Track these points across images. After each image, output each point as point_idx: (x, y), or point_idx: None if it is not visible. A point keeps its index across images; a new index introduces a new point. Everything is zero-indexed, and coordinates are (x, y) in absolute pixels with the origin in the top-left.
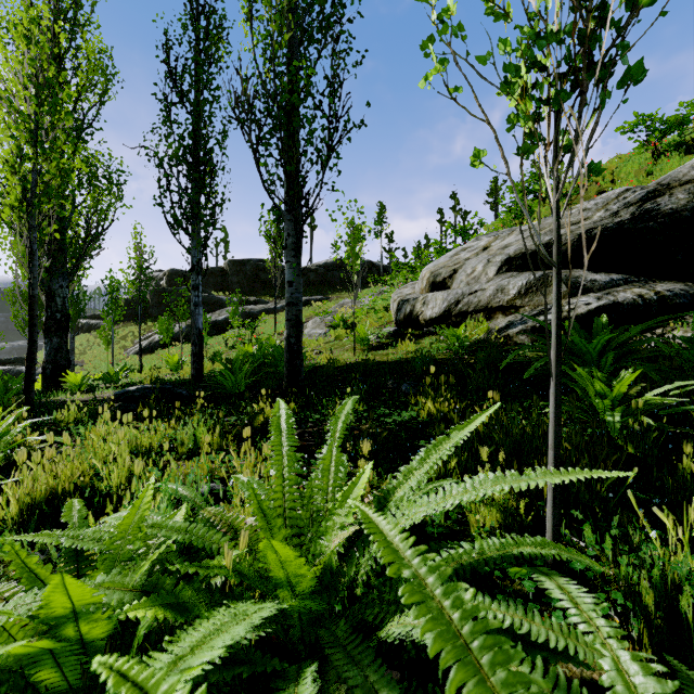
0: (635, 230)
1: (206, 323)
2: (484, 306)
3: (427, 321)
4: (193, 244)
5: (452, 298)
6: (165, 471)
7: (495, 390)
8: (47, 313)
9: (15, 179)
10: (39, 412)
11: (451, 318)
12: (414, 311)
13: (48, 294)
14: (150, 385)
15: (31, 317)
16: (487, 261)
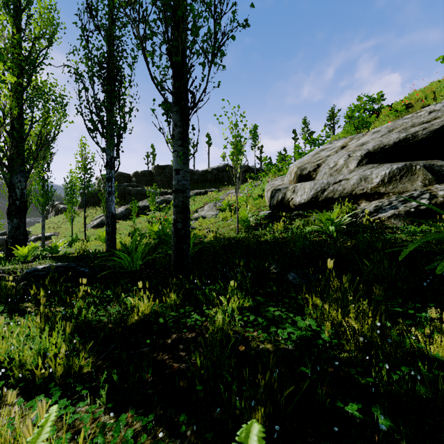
0: None
1: (135, 207)
2: (348, 193)
3: (297, 206)
4: (107, 144)
5: (319, 187)
6: None
7: None
8: (9, 201)
9: None
10: None
11: (318, 203)
12: (285, 198)
13: (9, 186)
14: (57, 263)
15: None
16: (348, 156)
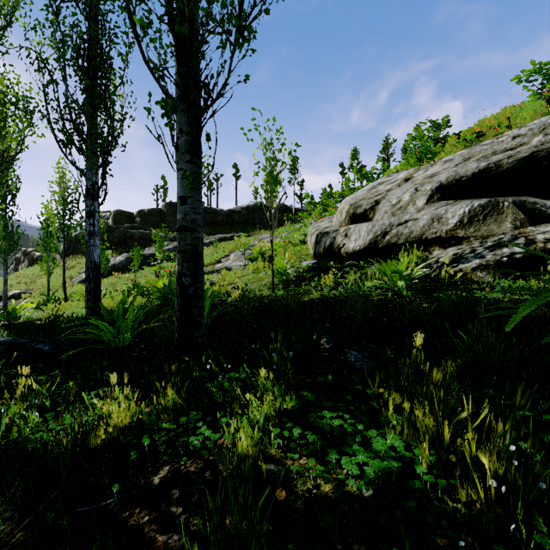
0: None
1: (138, 256)
2: (417, 237)
3: (350, 254)
4: (87, 165)
5: (378, 229)
6: None
7: None
8: None
9: None
10: None
11: (377, 250)
12: (335, 244)
13: None
14: None
15: None
16: (414, 190)
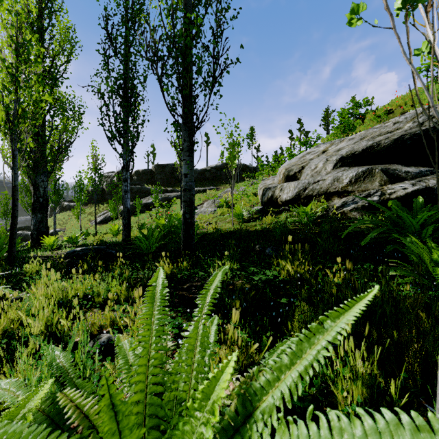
0: (438, 135)
1: (139, 204)
2: (324, 191)
3: (283, 202)
4: (124, 151)
5: (301, 186)
6: (74, 321)
7: (347, 259)
8: (34, 198)
9: (1, 106)
10: (17, 265)
11: (300, 200)
12: (274, 195)
13: (34, 185)
14: (90, 247)
15: (13, 200)
16: (326, 160)
